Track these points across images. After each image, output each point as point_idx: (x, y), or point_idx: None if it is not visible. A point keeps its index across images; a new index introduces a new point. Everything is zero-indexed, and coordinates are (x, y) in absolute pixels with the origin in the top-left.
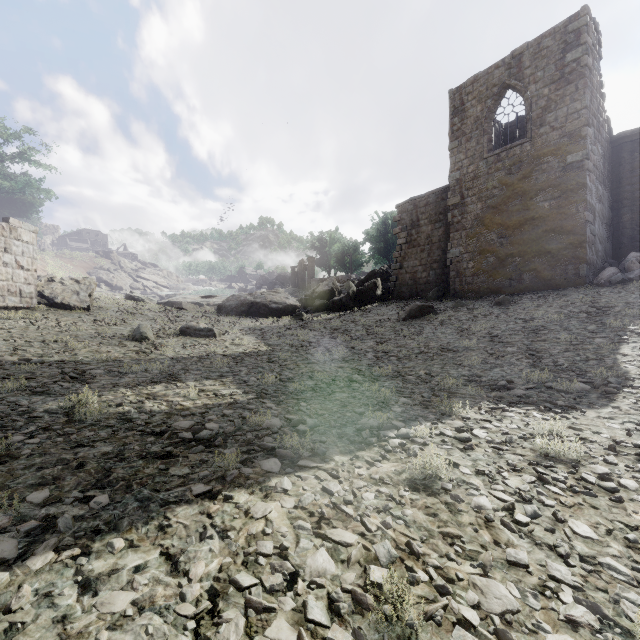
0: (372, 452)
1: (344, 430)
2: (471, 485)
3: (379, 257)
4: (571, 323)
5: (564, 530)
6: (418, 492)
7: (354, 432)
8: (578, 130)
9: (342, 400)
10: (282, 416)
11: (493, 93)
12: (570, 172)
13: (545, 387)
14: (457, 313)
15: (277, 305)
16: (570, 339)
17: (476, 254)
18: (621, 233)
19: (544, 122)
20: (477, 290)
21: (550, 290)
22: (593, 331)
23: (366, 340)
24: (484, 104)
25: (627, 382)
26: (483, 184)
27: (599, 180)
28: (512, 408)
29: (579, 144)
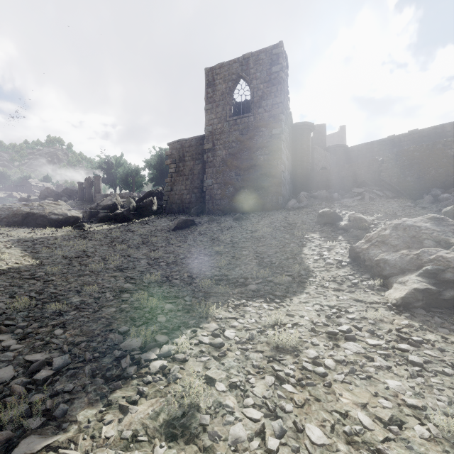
0: (129, 389)
1: (102, 361)
2: (227, 408)
3: (156, 181)
4: (277, 233)
5: (306, 445)
6: (176, 441)
7: (113, 361)
8: (278, 115)
9: (108, 317)
10: (21, 358)
11: (232, 78)
12: (274, 140)
13: (267, 281)
14: (210, 225)
15: (57, 216)
16: (277, 244)
17: (222, 185)
18: (296, 180)
19: (261, 105)
20: (223, 209)
21: (264, 211)
22: (289, 239)
23: (141, 248)
24: (227, 84)
25: (310, 273)
26: (226, 138)
27: (287, 147)
28: (250, 302)
29: (278, 124)
